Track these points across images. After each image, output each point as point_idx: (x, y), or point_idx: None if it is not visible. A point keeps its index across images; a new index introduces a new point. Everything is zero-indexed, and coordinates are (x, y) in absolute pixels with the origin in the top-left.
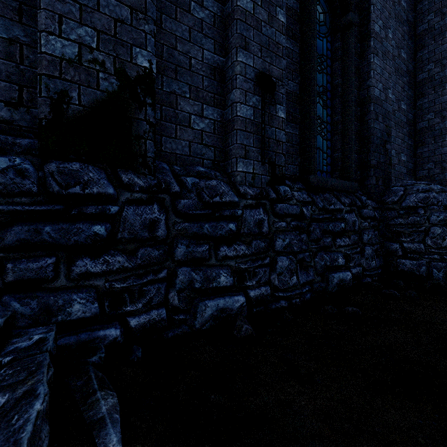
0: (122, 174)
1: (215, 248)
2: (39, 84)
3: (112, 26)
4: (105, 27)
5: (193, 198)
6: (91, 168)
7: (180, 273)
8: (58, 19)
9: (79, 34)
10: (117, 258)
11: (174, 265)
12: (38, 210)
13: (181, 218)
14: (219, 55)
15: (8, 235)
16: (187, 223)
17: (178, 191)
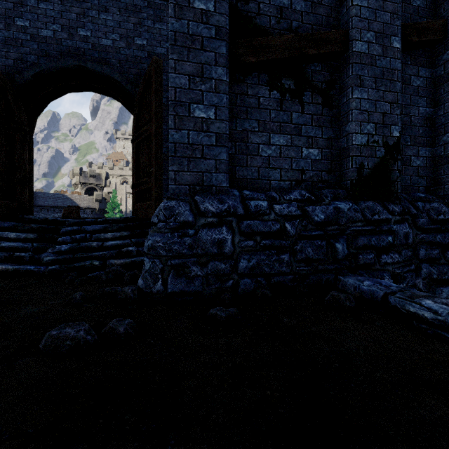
0: (388, 205)
1: (442, 252)
2: (351, 161)
3: (381, 118)
4: (378, 120)
5: (425, 217)
6: (377, 204)
7: (423, 267)
8: (359, 124)
9: (368, 129)
10: (395, 255)
11: (417, 261)
12: (366, 229)
13: (419, 231)
14: (429, 107)
15: (359, 241)
16: (423, 234)
17: (416, 213)
